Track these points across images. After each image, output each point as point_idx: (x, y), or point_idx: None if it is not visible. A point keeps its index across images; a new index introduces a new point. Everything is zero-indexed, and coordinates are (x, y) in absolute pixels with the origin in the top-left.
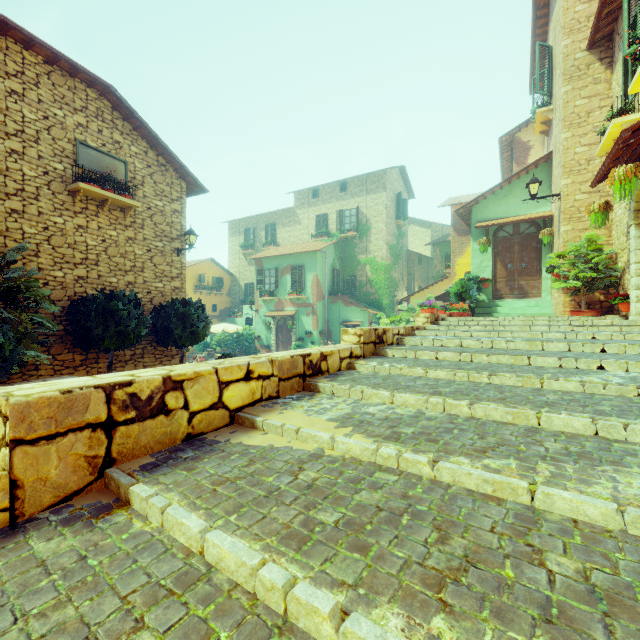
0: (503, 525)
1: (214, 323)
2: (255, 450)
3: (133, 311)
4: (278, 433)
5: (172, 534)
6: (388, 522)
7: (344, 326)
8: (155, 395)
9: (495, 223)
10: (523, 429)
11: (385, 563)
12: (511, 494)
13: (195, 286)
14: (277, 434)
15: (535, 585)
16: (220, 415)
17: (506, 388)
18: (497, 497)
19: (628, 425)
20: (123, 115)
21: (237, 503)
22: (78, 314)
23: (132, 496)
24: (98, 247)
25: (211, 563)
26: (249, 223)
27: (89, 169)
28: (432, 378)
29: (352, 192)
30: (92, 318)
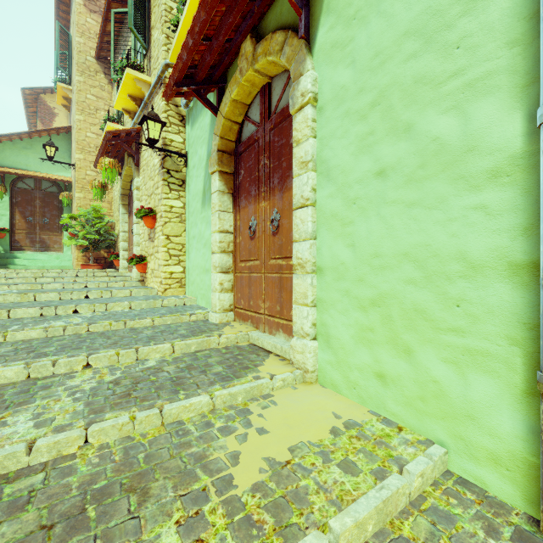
0: None
1: None
2: None
3: None
4: None
5: None
6: None
7: None
8: None
9: (12, 172)
10: None
11: None
12: None
13: None
14: None
15: None
16: None
17: None
18: None
19: (57, 361)
20: None
21: None
22: None
23: None
24: None
25: None
26: None
27: None
28: None
29: None
30: None
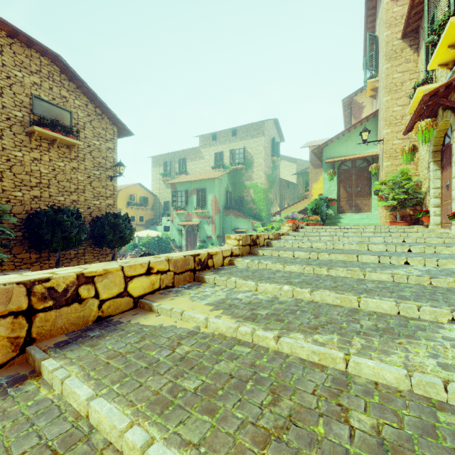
0: (322, 388)
1: (141, 230)
2: (148, 329)
3: (75, 222)
4: (168, 315)
5: (68, 400)
6: (236, 387)
7: (234, 232)
8: (70, 288)
9: (339, 160)
10: (347, 310)
11: (226, 424)
12: (331, 362)
13: (127, 203)
14: (167, 315)
15: (339, 440)
16: (125, 301)
17: (339, 279)
18: (322, 364)
19: (421, 307)
20: (69, 77)
21: (122, 374)
22: (33, 224)
23: (43, 369)
24: (49, 174)
25: (93, 425)
26: (167, 158)
27: (42, 116)
28: (288, 271)
29: (240, 136)
30: (43, 227)
